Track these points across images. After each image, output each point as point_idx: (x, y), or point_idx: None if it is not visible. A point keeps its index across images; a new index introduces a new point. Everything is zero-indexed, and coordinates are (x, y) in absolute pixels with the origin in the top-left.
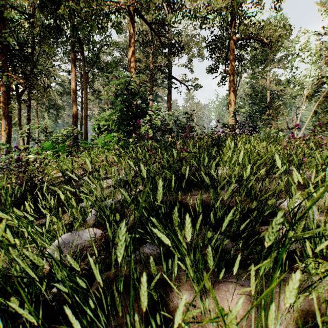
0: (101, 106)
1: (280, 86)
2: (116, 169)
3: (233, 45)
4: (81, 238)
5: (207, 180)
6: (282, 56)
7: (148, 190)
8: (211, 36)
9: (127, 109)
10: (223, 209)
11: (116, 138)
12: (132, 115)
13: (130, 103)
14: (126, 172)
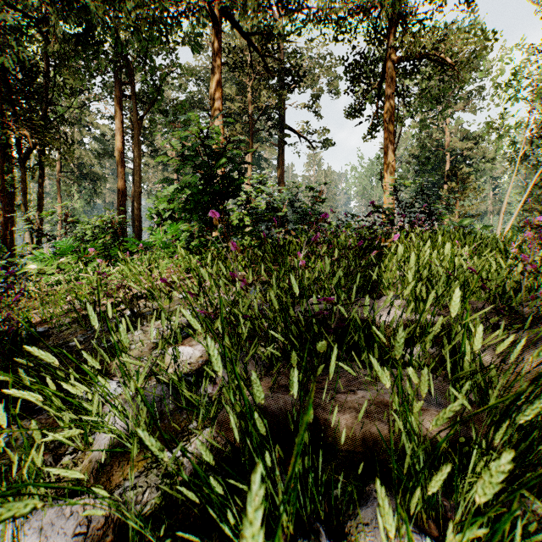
0: (167, 176)
1: (467, 142)
2: (165, 319)
3: (391, 71)
4: (45, 541)
5: (387, 378)
6: (470, 91)
7: (229, 410)
8: (354, 55)
9: (204, 182)
10: (426, 454)
11: (185, 233)
12: (215, 192)
13: (210, 172)
14: (193, 315)
